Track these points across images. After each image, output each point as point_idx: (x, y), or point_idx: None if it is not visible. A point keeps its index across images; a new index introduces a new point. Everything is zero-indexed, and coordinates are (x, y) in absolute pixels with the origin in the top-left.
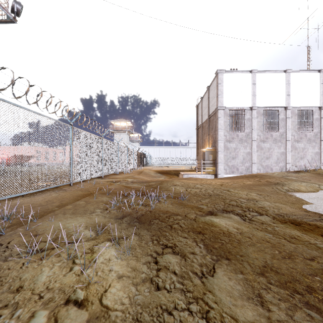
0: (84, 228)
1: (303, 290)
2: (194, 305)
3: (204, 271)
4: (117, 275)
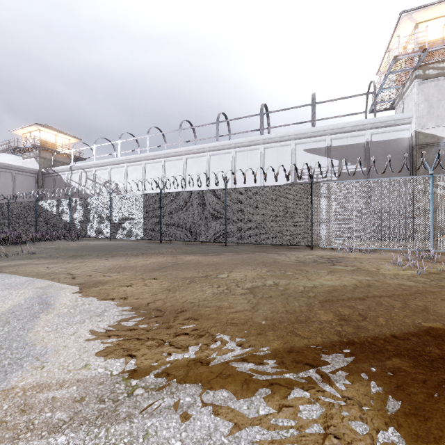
0: (442, 269)
1: (418, 292)
2: (389, 278)
3: (417, 282)
4: (397, 272)
